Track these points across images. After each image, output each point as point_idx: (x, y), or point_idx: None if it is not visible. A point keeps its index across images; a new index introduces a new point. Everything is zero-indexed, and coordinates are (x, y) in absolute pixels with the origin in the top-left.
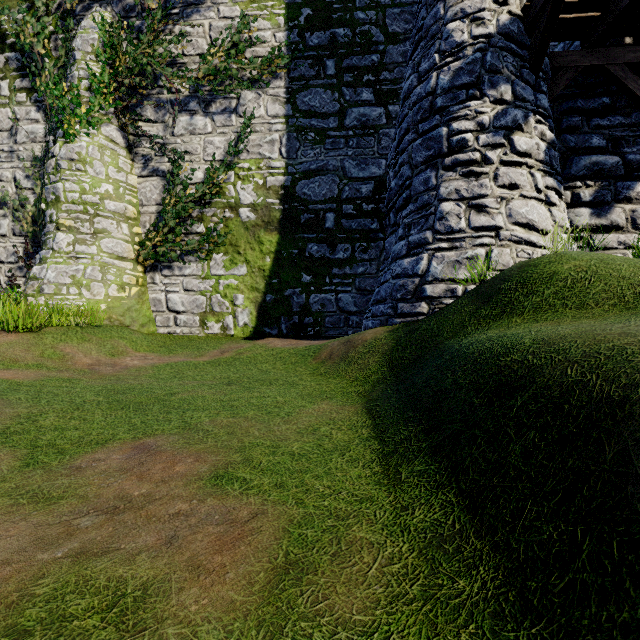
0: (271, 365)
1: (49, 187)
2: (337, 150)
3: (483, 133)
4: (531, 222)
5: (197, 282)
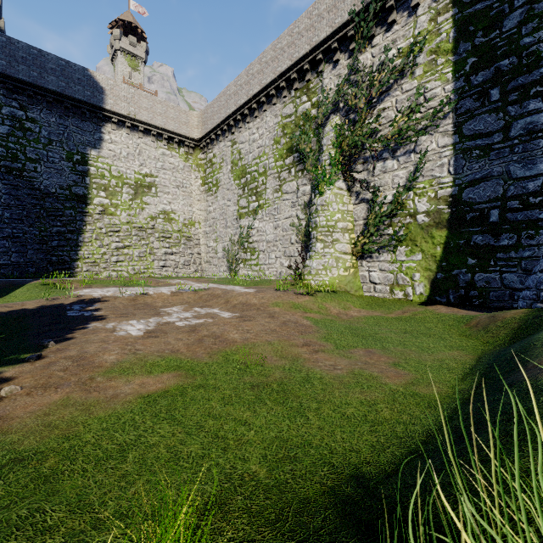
0: (434, 325)
1: (313, 220)
2: (501, 158)
3: None
4: None
5: (387, 265)
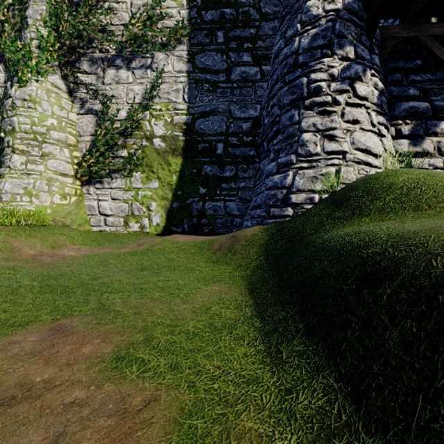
0: (175, 255)
1: (7, 120)
2: (225, 97)
3: (333, 82)
4: (368, 148)
5: (121, 193)
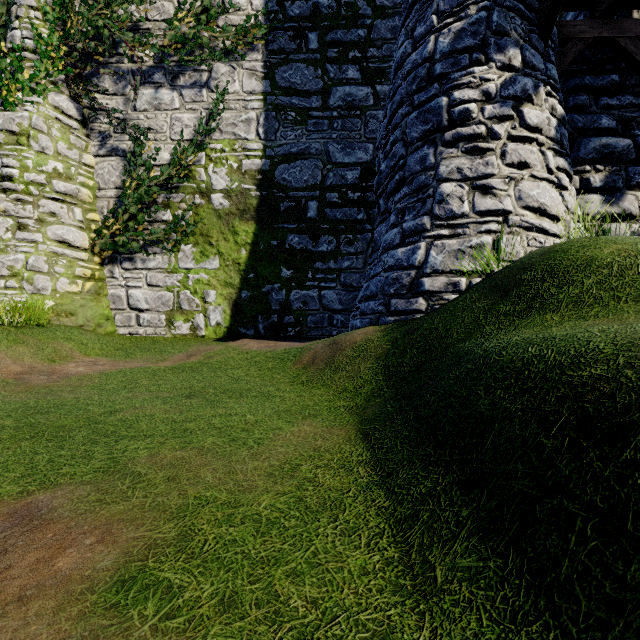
0: (244, 371)
1: None
2: (320, 132)
3: (489, 103)
4: (543, 206)
5: (163, 276)
